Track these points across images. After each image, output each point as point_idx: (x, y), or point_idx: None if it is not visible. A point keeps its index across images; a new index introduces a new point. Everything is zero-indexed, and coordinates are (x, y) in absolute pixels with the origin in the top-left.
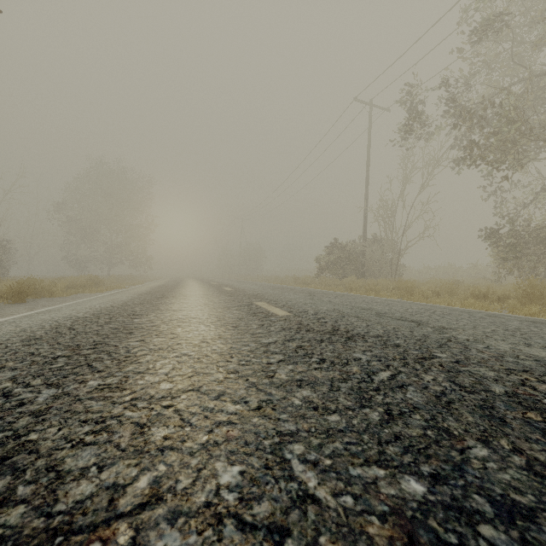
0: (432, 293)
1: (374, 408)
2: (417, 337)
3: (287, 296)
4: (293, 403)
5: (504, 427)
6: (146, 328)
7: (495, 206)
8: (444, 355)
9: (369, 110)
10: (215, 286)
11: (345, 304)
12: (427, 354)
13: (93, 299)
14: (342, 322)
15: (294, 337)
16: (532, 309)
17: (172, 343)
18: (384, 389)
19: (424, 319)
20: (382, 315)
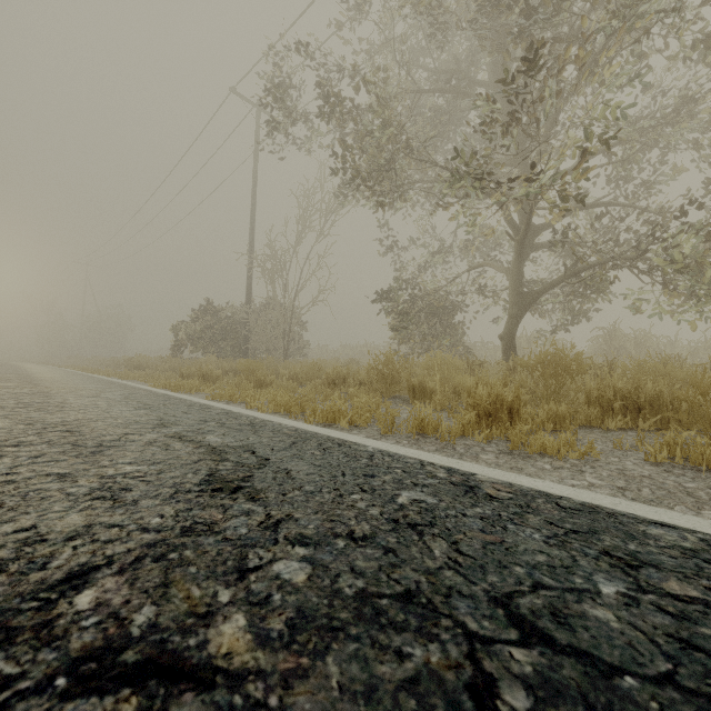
0: (294, 379)
1: None
2: None
3: None
4: None
5: None
6: None
7: (396, 268)
8: None
9: (256, 115)
10: None
11: None
12: None
13: None
14: None
15: None
16: (338, 404)
17: None
18: None
19: None
20: None
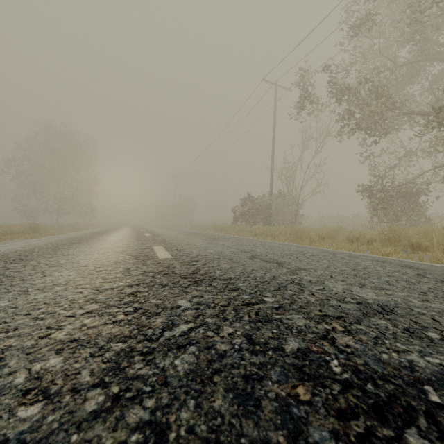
0: (319, 238)
1: (110, 387)
2: (265, 279)
3: (191, 240)
4: (8, 383)
5: (249, 419)
6: (4, 274)
7: (370, 169)
8: (273, 299)
9: (275, 89)
10: (139, 232)
11: (233, 248)
12: (256, 299)
13: (13, 244)
14: (211, 264)
15: (143, 281)
16: (388, 250)
17: (2, 291)
18: (158, 351)
19: (289, 260)
20: (255, 257)
